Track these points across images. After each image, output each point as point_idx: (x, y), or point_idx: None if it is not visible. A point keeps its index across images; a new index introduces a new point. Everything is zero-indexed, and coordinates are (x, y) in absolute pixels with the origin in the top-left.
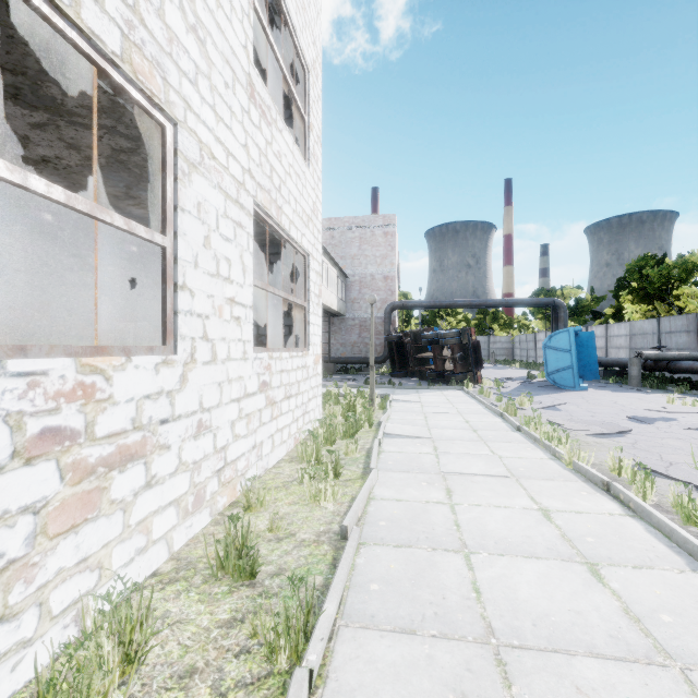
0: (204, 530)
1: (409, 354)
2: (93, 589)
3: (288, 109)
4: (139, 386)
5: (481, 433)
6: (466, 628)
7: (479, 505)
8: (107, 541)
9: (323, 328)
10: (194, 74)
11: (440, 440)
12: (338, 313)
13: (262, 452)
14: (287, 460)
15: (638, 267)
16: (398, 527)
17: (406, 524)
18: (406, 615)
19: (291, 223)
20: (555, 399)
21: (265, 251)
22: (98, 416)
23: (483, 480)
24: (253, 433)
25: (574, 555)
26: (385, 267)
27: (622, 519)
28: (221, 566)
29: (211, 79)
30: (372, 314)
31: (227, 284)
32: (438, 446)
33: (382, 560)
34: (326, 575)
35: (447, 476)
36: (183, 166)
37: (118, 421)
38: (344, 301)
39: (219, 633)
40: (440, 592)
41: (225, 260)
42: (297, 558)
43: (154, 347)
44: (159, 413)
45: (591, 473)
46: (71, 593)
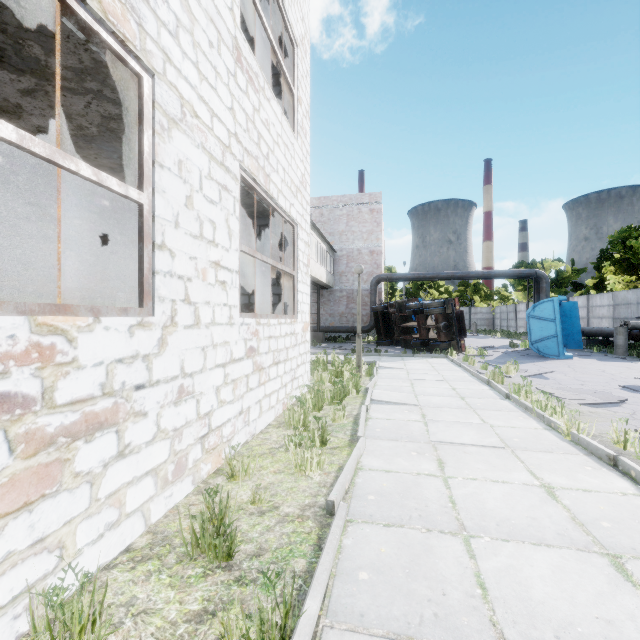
0: (185, 500)
1: (394, 324)
2: (52, 572)
3: (278, 86)
4: (109, 349)
5: (469, 401)
6: (473, 638)
7: (474, 479)
8: (70, 518)
9: (313, 300)
10: (175, 27)
11: (427, 407)
12: (327, 285)
13: (249, 417)
14: (275, 426)
15: (621, 239)
16: (388, 502)
17: (396, 498)
18: (400, 616)
19: (280, 191)
20: (541, 367)
21: (256, 223)
22: (59, 380)
23: (476, 451)
24: (240, 399)
25: (590, 544)
26: (371, 242)
27: (638, 500)
28: (197, 544)
29: (193, 34)
30: (359, 284)
31: (211, 247)
32: (427, 413)
33: (371, 541)
34: (310, 558)
35: (438, 445)
36: (162, 120)
37: (84, 386)
38: (332, 274)
39: (187, 629)
40: (438, 586)
41: (209, 222)
42: (279, 536)
43: (128, 308)
44: (134, 378)
45: (594, 446)
46: (23, 579)
